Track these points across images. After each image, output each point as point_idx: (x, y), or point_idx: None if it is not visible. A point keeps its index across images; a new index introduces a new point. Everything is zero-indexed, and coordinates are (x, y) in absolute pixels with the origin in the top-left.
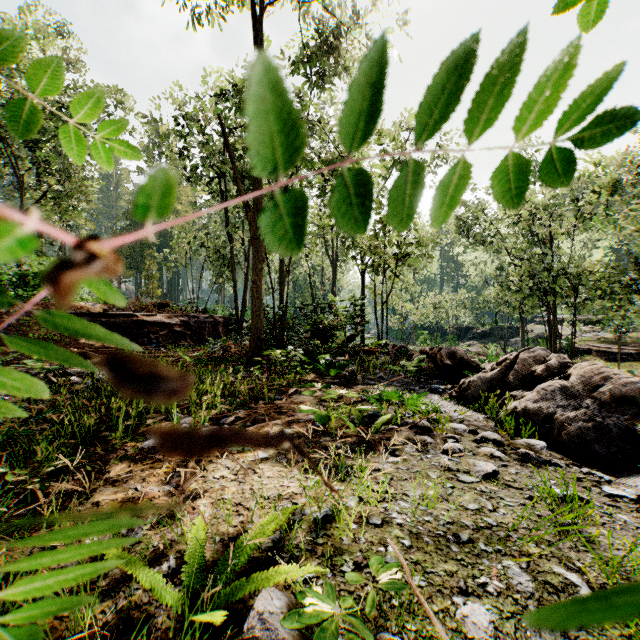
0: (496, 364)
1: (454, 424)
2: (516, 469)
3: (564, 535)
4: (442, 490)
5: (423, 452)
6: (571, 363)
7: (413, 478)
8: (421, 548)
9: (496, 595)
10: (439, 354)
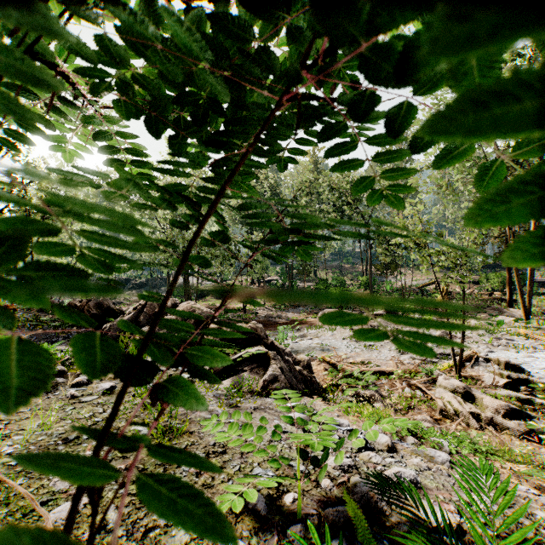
0: (133, 309)
1: None
2: None
3: (146, 408)
4: (63, 414)
5: (52, 392)
6: (179, 303)
7: (35, 415)
8: None
9: None
10: (87, 305)
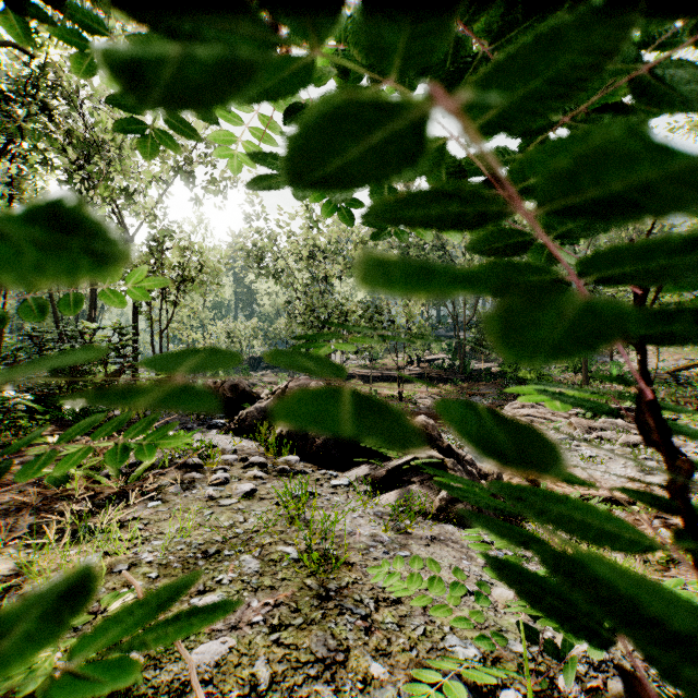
0: (271, 394)
1: (226, 456)
2: (273, 483)
3: (293, 523)
4: (201, 518)
5: (189, 489)
6: None
7: (173, 516)
8: (169, 574)
9: (229, 584)
10: (222, 388)
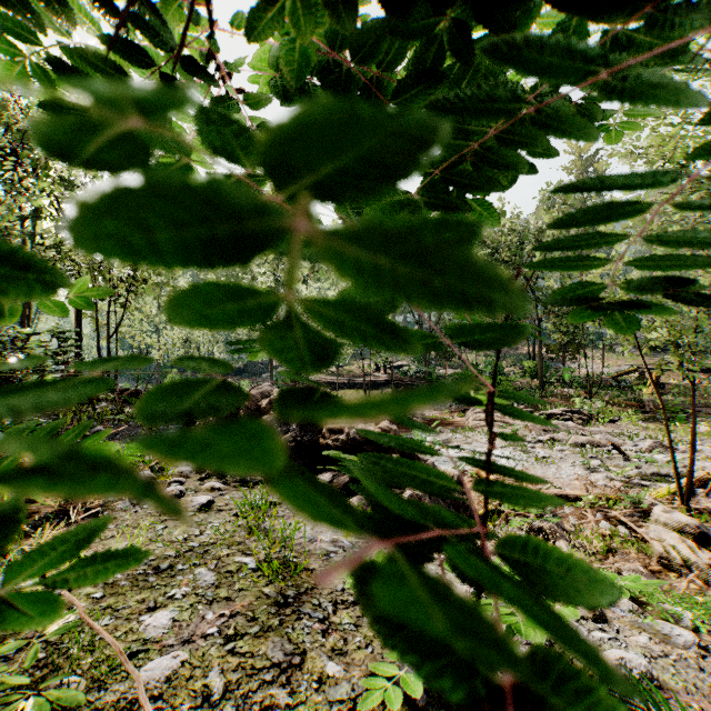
0: None
1: (181, 468)
2: (232, 494)
3: (252, 533)
4: (153, 534)
5: (140, 504)
6: None
7: (121, 533)
8: (115, 593)
9: (182, 598)
10: None
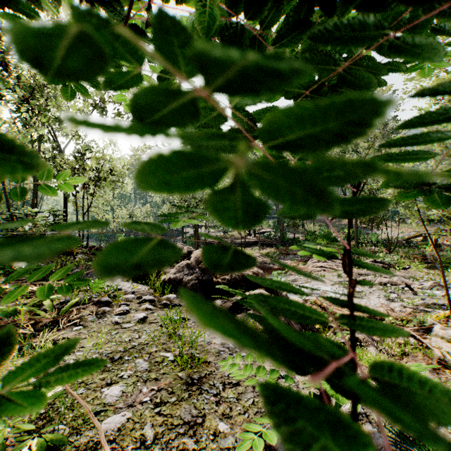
0: None
1: (127, 295)
2: (158, 313)
3: (171, 337)
4: (110, 337)
5: (102, 318)
6: (193, 251)
7: (91, 336)
8: None
9: (127, 378)
10: None
